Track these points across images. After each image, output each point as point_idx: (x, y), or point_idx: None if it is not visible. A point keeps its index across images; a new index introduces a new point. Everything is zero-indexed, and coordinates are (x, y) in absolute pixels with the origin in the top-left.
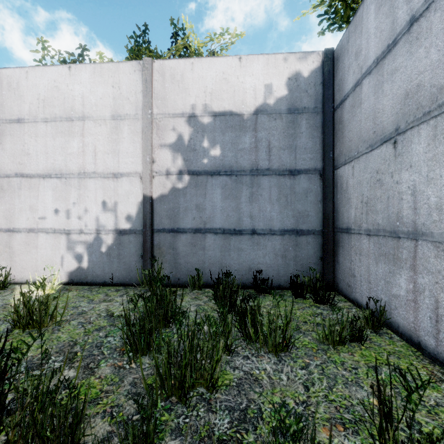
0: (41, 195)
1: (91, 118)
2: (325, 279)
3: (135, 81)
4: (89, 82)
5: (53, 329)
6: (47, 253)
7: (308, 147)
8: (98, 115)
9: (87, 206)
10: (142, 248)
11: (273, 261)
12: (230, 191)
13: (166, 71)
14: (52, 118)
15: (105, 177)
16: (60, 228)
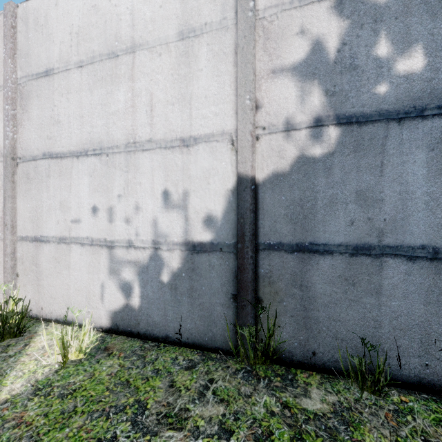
0: (75, 184)
1: (145, 46)
2: None
3: None
4: None
5: None
6: (82, 277)
7: None
8: (155, 38)
9: (139, 200)
10: (234, 279)
11: None
12: None
13: None
14: (88, 60)
15: (168, 146)
16: (99, 238)
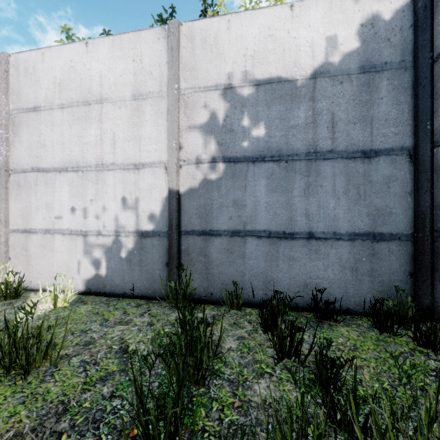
0: (58, 191)
1: (110, 100)
2: (418, 305)
3: (159, 51)
4: (107, 58)
5: (45, 373)
6: (63, 257)
7: (391, 117)
8: (117, 96)
9: (105, 203)
10: (167, 253)
11: (339, 275)
12: (278, 182)
13: (196, 34)
14: (68, 104)
15: (125, 168)
16: (76, 229)
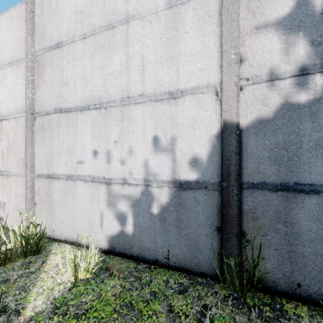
0: (79, 133)
1: (138, 17)
2: None
3: None
4: None
5: None
6: (85, 207)
7: None
8: (146, 9)
9: (132, 145)
10: (219, 214)
11: None
12: None
13: None
14: (90, 32)
15: (157, 99)
16: (98, 176)
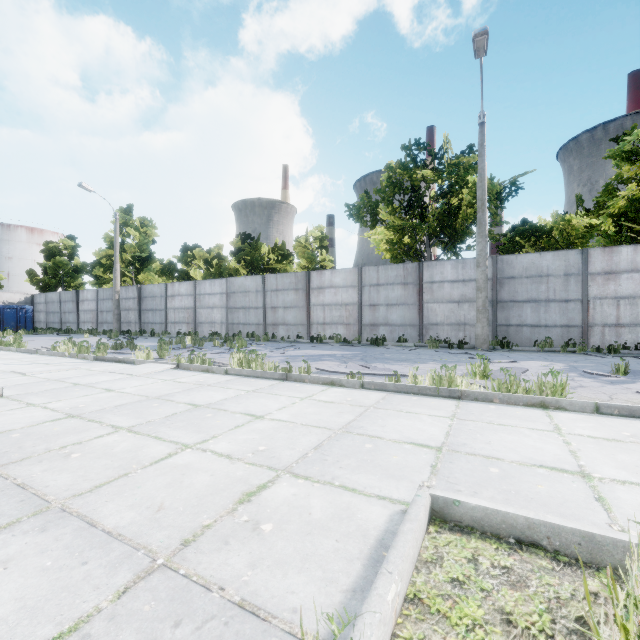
0: None
1: None
2: None
3: None
4: None
5: None
6: None
7: None
8: None
9: None
10: None
11: None
12: None
13: None
14: None
15: None
16: None
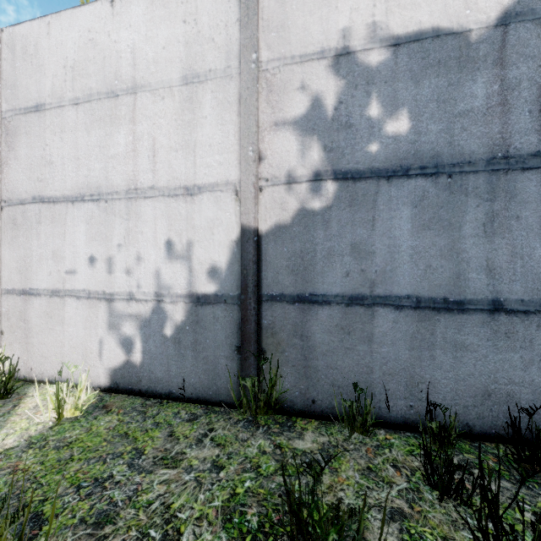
0: (70, 232)
1: (148, 88)
2: None
3: (225, 3)
4: (143, 22)
5: None
6: (78, 333)
7: None
8: (158, 80)
9: (141, 250)
10: (239, 331)
11: None
12: (434, 212)
13: None
14: (85, 97)
15: (171, 195)
16: (97, 290)
